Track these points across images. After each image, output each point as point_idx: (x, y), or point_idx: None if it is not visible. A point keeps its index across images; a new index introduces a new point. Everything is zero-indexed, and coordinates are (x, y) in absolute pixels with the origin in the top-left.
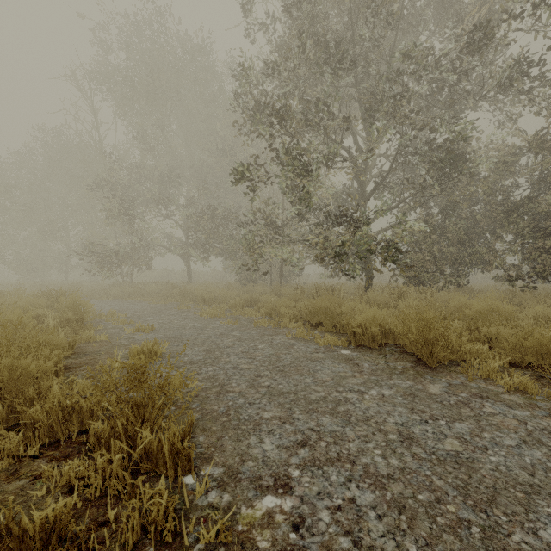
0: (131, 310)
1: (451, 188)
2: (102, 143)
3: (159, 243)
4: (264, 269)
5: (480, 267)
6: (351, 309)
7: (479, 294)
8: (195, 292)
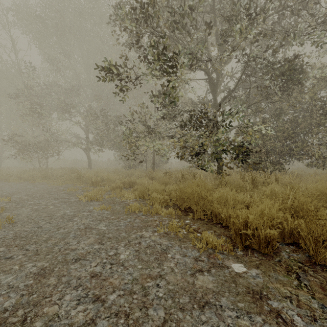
0: (24, 193)
1: (287, 94)
2: (20, 64)
3: (67, 140)
4: (142, 159)
5: (299, 157)
6: (222, 196)
7: (309, 177)
8: (86, 176)
